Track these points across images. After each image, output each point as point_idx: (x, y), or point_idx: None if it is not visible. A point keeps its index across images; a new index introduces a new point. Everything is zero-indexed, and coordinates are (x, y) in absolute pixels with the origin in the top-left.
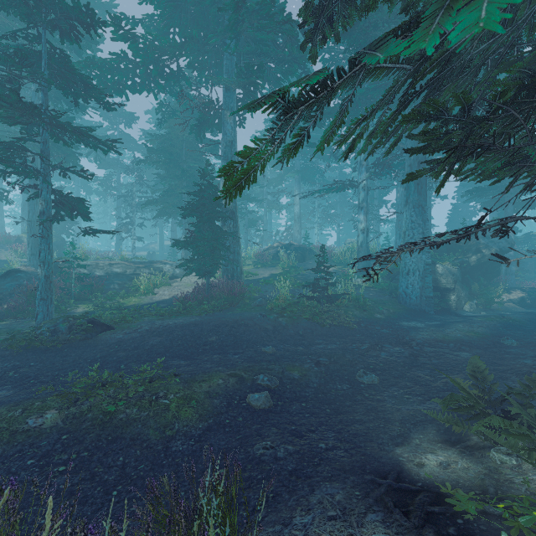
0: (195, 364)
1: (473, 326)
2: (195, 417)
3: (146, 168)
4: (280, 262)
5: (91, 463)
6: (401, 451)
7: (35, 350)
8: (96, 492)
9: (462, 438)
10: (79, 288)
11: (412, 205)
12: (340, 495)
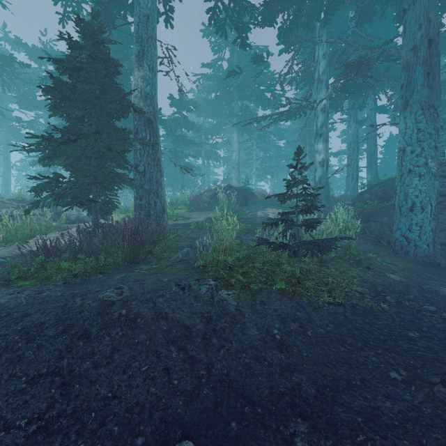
0: None
1: None
2: None
3: None
4: (218, 205)
5: None
6: None
7: None
8: None
9: None
10: None
11: (419, 105)
12: None
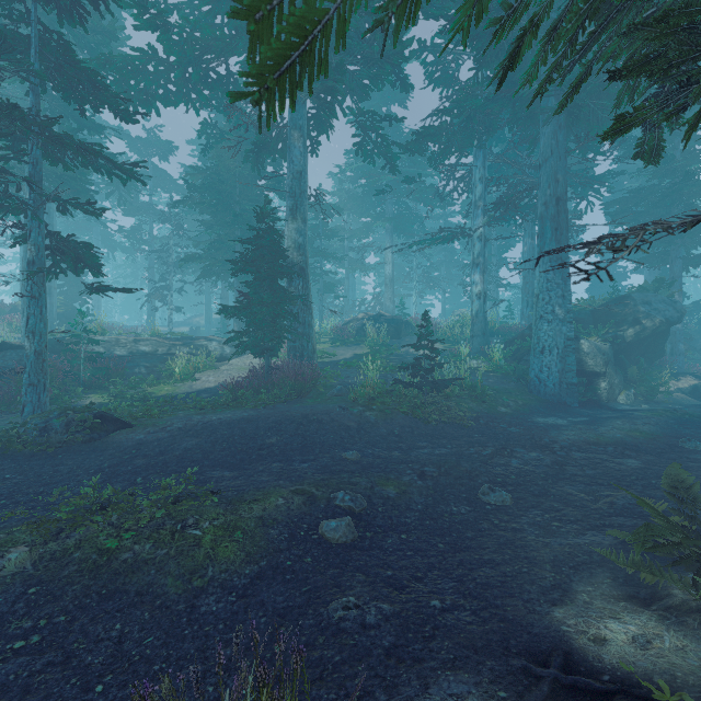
0: (245, 477)
1: (636, 423)
2: (240, 557)
3: (188, 216)
4: (366, 339)
5: (69, 634)
6: (563, 615)
7: (16, 456)
8: (68, 688)
9: (657, 592)
10: (90, 372)
11: (548, 258)
12: (473, 697)
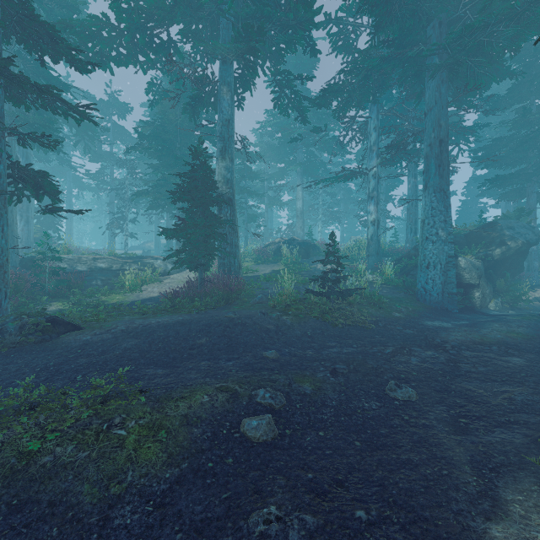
0: (176, 374)
1: (511, 325)
2: (161, 459)
3: (141, 162)
4: (282, 258)
5: None
6: (503, 535)
7: None
8: None
9: None
10: (54, 284)
11: (433, 190)
12: None
